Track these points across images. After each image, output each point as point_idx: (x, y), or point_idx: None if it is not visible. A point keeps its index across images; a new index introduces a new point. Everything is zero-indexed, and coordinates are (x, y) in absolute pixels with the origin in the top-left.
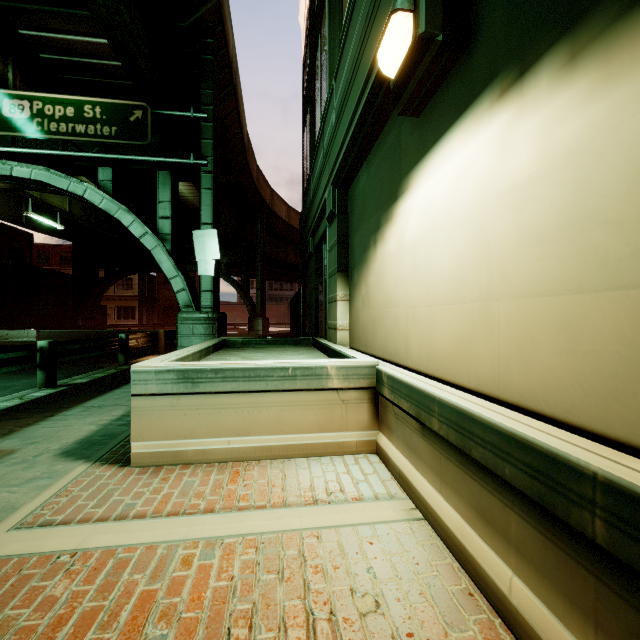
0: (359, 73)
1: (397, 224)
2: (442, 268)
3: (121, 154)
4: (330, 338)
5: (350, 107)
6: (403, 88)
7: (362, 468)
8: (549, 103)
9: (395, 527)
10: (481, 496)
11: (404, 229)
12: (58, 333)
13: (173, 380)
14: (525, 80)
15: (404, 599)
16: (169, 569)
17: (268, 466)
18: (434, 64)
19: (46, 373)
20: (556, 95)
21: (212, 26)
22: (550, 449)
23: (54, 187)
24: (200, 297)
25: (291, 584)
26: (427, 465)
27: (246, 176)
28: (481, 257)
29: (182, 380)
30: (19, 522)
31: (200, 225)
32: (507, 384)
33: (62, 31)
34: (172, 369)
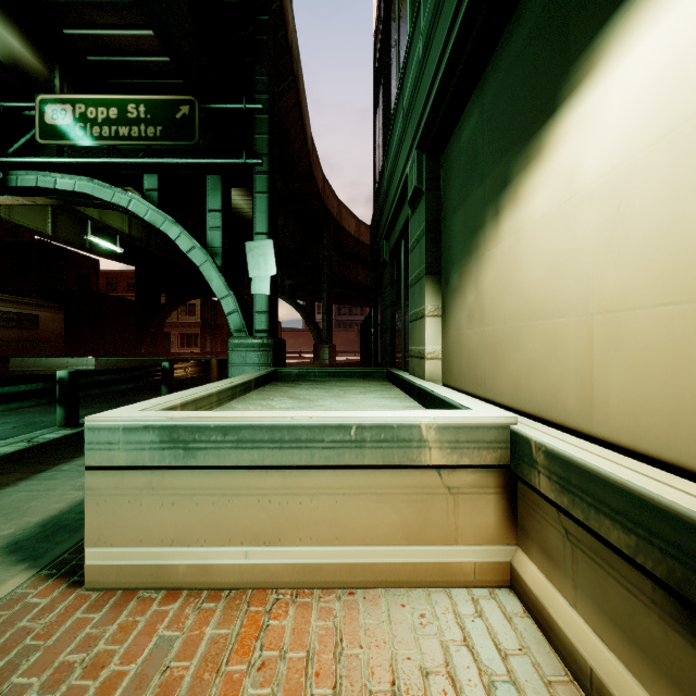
0: None
1: (556, 157)
2: None
3: (167, 157)
4: (413, 370)
5: None
6: None
7: (493, 632)
8: None
9: None
10: None
11: (578, 158)
12: (115, 361)
13: (153, 444)
14: None
15: None
16: None
17: (312, 607)
18: None
19: (66, 409)
20: None
21: (267, 1)
22: None
23: (99, 200)
24: (254, 320)
25: None
26: None
27: (310, 186)
28: None
29: (168, 444)
30: None
31: (254, 235)
32: None
33: (106, 26)
34: (151, 425)
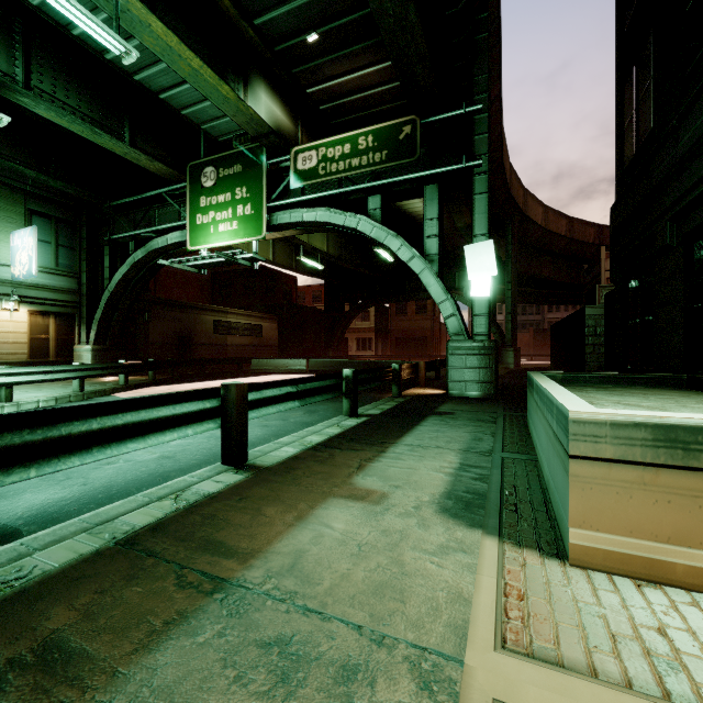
0: None
1: None
2: None
3: (390, 178)
4: None
5: None
6: None
7: None
8: None
9: None
10: None
11: None
12: (322, 362)
13: (644, 441)
14: None
15: None
16: None
17: None
18: None
19: (350, 402)
20: None
21: None
22: None
23: (332, 225)
24: (472, 323)
25: None
26: None
27: (498, 178)
28: None
29: (662, 443)
30: (496, 634)
31: (472, 238)
32: None
33: (339, 75)
34: (642, 423)
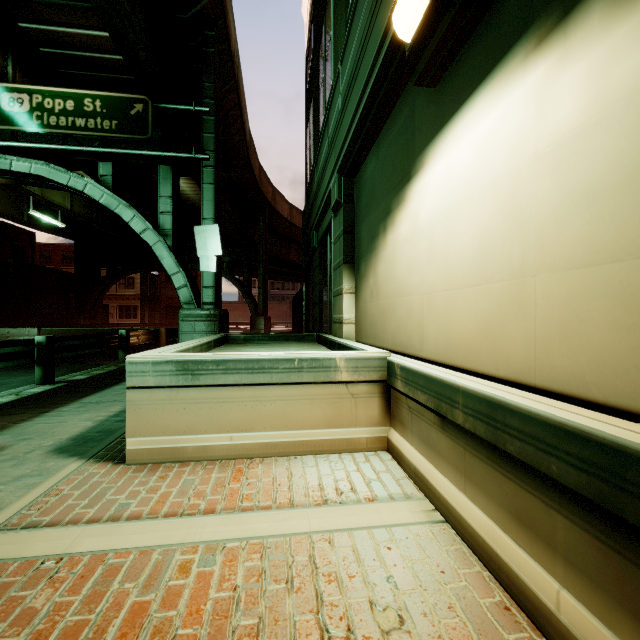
0: (369, 48)
1: (410, 206)
2: (464, 247)
3: (121, 148)
4: (335, 333)
5: (358, 87)
6: (420, 53)
7: (373, 466)
8: (603, 40)
9: (414, 530)
10: (517, 496)
11: (418, 210)
12: (59, 331)
13: (172, 372)
14: (570, 20)
15: (431, 614)
16: (164, 577)
17: (273, 464)
18: (457, 21)
19: (43, 369)
20: (613, 29)
21: (214, 18)
22: (616, 440)
23: (54, 182)
24: (202, 294)
25: (302, 595)
26: (448, 462)
27: (248, 173)
28: (512, 229)
29: (181, 372)
30: (2, 523)
31: (202, 220)
32: (546, 369)
33: (62, 24)
34: (171, 360)
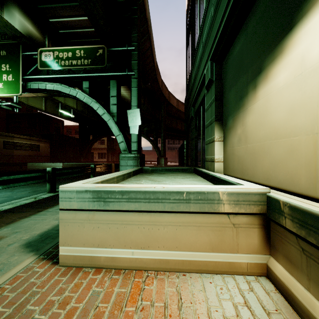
0: None
1: (292, 53)
2: None
3: (93, 73)
4: (207, 168)
5: None
6: None
7: (260, 299)
8: None
9: None
10: None
11: (307, 51)
12: (70, 164)
13: (89, 199)
14: None
15: None
16: None
17: (165, 281)
18: None
19: (50, 185)
20: None
21: None
22: None
23: (64, 93)
24: (131, 145)
25: None
26: None
27: (156, 84)
28: None
29: (96, 199)
30: None
31: (131, 107)
32: None
33: (67, 16)
34: (89, 190)
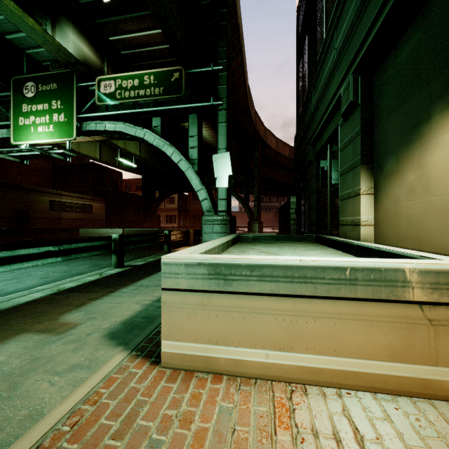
0: None
1: None
2: None
3: (166, 106)
4: (344, 234)
5: None
6: None
7: None
8: None
9: None
10: None
11: None
12: (133, 231)
13: (204, 275)
14: None
15: None
16: None
17: (322, 400)
18: None
19: (117, 257)
20: None
21: None
22: None
23: (128, 135)
24: (217, 204)
25: None
26: None
27: (247, 118)
28: None
29: (213, 276)
30: (35, 444)
31: (217, 150)
32: None
33: (132, 31)
34: (202, 262)
